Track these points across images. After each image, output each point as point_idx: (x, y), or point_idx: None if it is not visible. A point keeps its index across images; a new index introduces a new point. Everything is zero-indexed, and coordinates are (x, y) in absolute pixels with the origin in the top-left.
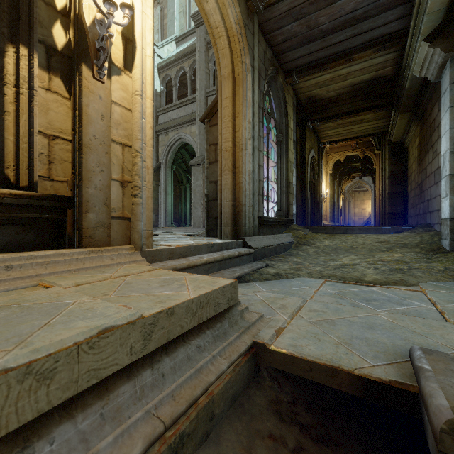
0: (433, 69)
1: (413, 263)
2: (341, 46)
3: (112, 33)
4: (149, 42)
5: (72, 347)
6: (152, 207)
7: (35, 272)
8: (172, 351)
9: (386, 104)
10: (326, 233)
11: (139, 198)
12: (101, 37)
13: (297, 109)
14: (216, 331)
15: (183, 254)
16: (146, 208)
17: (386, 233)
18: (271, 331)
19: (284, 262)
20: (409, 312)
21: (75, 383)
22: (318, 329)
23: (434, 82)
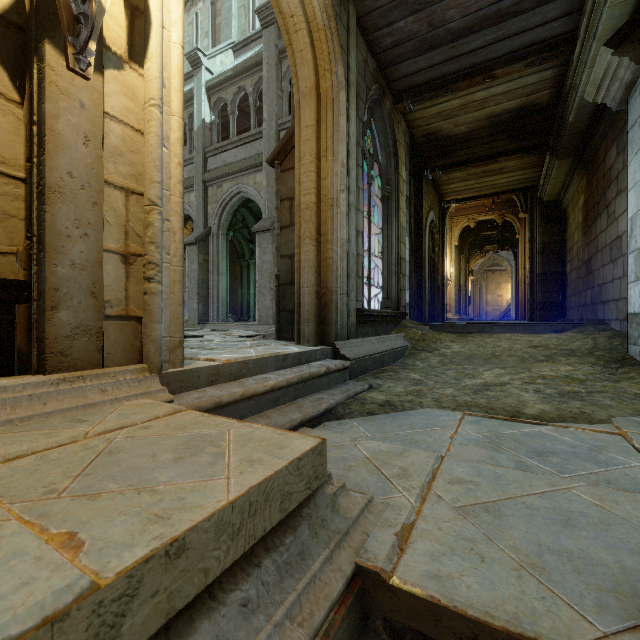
0: (616, 90)
1: (592, 382)
2: (478, 56)
3: None
4: (176, 19)
5: None
6: (181, 298)
7: None
8: (180, 635)
9: (538, 146)
10: (454, 333)
11: (156, 283)
12: None
13: (411, 151)
14: (284, 553)
15: (235, 374)
16: (171, 299)
17: (541, 332)
18: (389, 536)
19: (395, 380)
20: (617, 479)
21: None
22: (475, 528)
23: (611, 113)
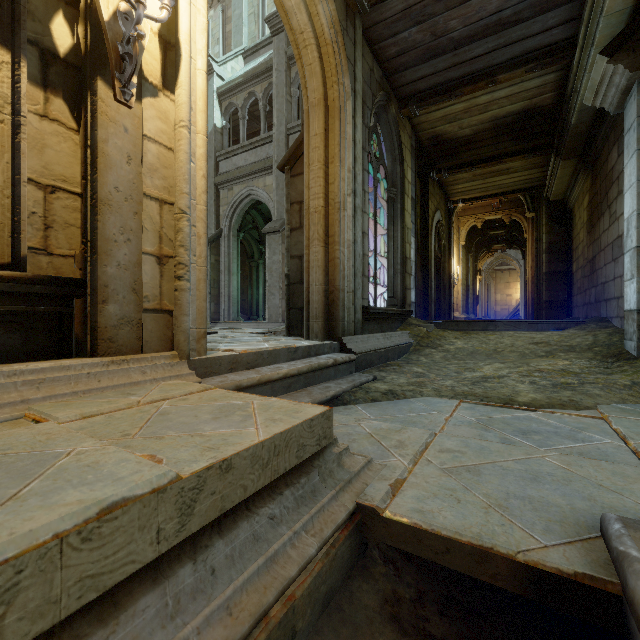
0: (613, 95)
1: (586, 375)
2: (480, 62)
3: (143, 32)
4: (201, 48)
5: (49, 544)
6: (205, 294)
7: (20, 395)
8: (228, 528)
9: (542, 147)
10: (458, 330)
11: (185, 281)
12: (126, 39)
13: (417, 153)
14: (300, 490)
15: (252, 363)
16: (196, 295)
17: (544, 329)
18: (384, 486)
19: (399, 373)
20: (588, 452)
21: (55, 604)
22: (456, 482)
23: (612, 115)
